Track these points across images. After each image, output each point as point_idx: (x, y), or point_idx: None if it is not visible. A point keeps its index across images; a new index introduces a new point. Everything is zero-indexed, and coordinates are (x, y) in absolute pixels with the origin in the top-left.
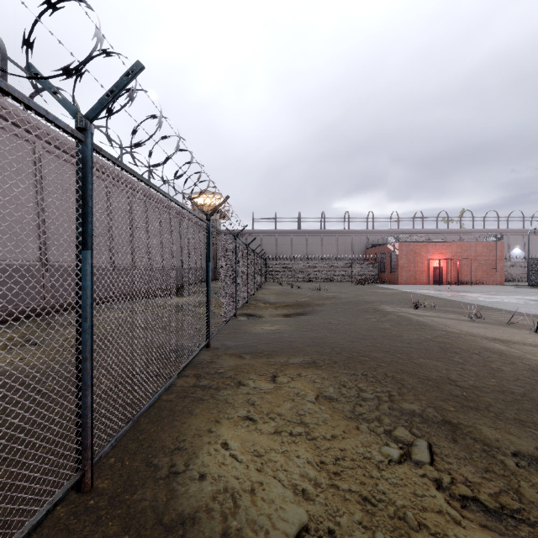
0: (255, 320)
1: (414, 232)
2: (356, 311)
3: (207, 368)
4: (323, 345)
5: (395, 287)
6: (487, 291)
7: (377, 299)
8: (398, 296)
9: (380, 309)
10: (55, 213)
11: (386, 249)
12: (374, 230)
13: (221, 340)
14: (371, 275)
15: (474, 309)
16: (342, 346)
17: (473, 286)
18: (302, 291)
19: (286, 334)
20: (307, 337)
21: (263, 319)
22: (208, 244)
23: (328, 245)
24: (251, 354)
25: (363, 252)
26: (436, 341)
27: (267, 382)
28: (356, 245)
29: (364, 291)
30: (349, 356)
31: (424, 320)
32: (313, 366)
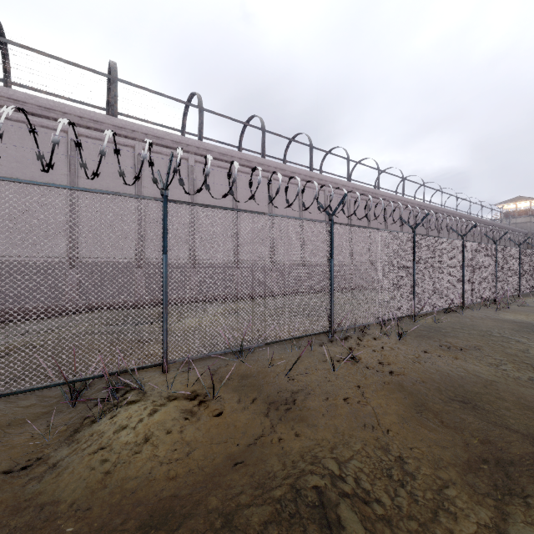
0: None
1: None
2: None
3: None
4: None
5: None
6: None
7: None
8: None
9: None
10: None
11: None
12: None
13: None
14: None
15: None
16: None
17: None
18: None
19: None
20: None
21: None
22: None
23: None
24: None
25: None
26: None
27: None
28: None
29: None
30: None
31: None
32: None
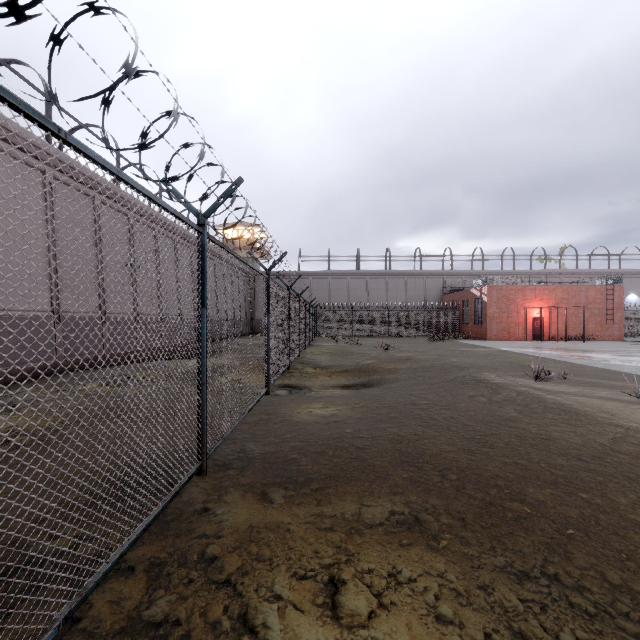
0: (301, 396)
1: (503, 274)
2: (447, 382)
3: (184, 539)
4: (420, 461)
5: (485, 343)
6: (612, 350)
7: (472, 363)
8: (497, 357)
9: (483, 380)
10: (7, 239)
11: (469, 294)
12: (452, 271)
13: (240, 441)
14: (451, 328)
15: (624, 380)
16: (458, 466)
17: (586, 342)
18: (364, 349)
19: (348, 429)
20: (385, 437)
21: (312, 392)
22: (202, 272)
23: (394, 290)
24: (286, 488)
25: (439, 299)
26: (627, 453)
27: (317, 616)
28: (430, 289)
29: (447, 349)
30: (484, 501)
31: (567, 402)
32: (421, 541)
